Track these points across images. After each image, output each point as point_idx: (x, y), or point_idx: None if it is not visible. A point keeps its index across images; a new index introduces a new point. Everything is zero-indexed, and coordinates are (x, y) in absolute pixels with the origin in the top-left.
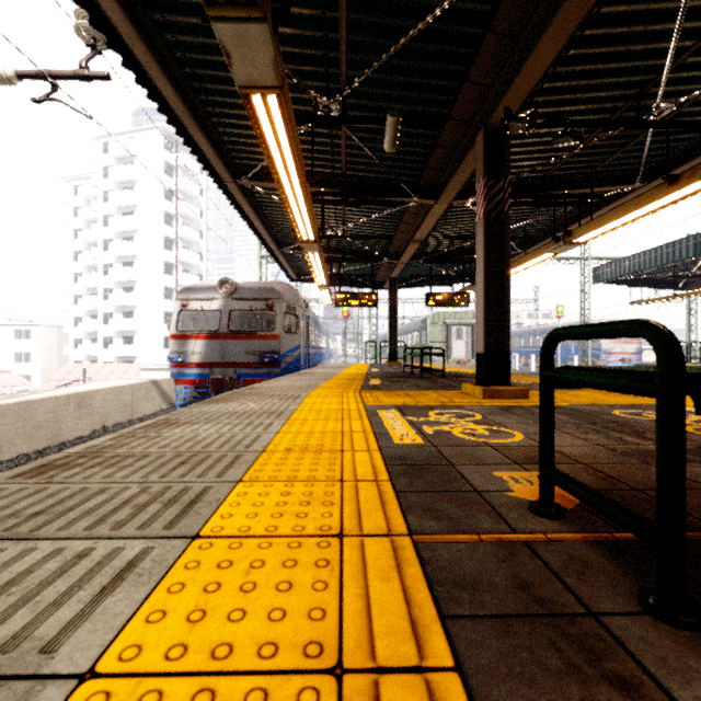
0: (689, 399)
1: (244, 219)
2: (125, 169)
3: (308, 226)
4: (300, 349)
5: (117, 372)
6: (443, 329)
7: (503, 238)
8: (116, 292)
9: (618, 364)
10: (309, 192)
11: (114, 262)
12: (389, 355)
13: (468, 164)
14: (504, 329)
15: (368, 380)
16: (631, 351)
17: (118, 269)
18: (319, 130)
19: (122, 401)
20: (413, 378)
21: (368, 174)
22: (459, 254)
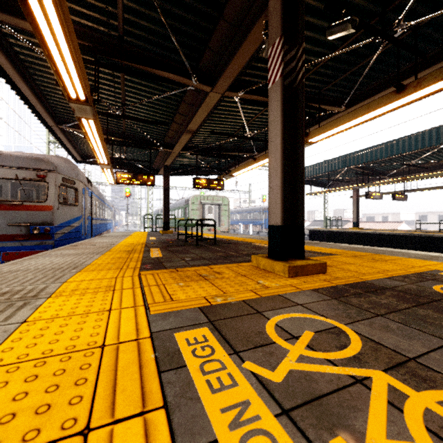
0: (421, 261)
1: (1, 74)
2: None
3: (73, 72)
4: (80, 221)
5: None
6: (199, 207)
7: (295, 107)
8: None
9: None
10: (64, 1)
11: None
12: (163, 225)
13: (250, 43)
14: (297, 200)
15: (148, 251)
16: None
17: None
18: None
19: None
20: (190, 246)
21: (148, 46)
22: (217, 151)
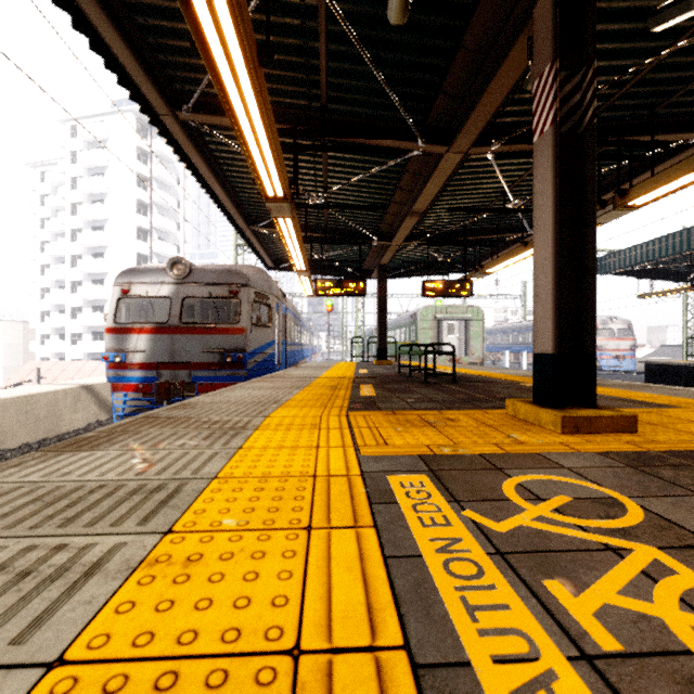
0: None
1: (197, 179)
2: (94, 154)
3: (272, 168)
4: (274, 346)
5: (85, 371)
6: (433, 324)
7: (581, 165)
8: (85, 285)
9: (612, 361)
10: (267, 96)
11: (83, 253)
12: (378, 352)
13: (507, 73)
14: (584, 313)
15: (357, 388)
16: (625, 347)
17: (87, 261)
18: (286, 20)
19: (32, 414)
20: (415, 384)
21: (358, 109)
22: (461, 235)
